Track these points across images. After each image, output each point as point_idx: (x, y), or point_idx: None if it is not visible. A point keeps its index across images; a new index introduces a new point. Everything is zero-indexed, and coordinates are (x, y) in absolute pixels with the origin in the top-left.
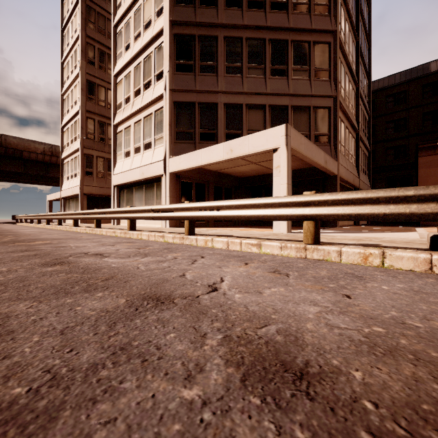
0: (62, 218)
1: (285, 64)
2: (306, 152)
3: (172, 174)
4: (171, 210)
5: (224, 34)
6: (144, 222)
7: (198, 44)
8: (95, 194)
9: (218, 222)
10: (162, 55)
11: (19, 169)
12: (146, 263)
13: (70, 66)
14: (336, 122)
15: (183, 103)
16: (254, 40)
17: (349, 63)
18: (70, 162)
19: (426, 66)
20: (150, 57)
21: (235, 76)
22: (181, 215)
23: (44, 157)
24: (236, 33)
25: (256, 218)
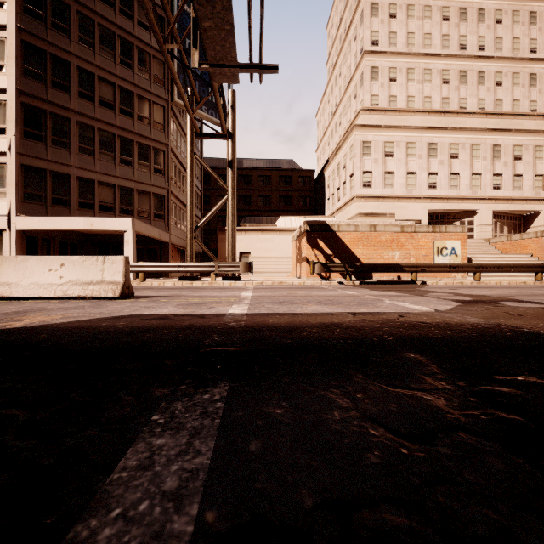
0: None
1: (132, 158)
2: (146, 232)
3: (19, 231)
4: None
5: (77, 119)
6: None
7: (49, 119)
8: None
9: None
10: (3, 113)
11: None
12: None
13: None
14: (169, 206)
15: (33, 168)
16: (106, 132)
17: (180, 161)
18: None
19: (241, 160)
20: None
21: (88, 156)
22: None
23: None
24: (89, 122)
25: None
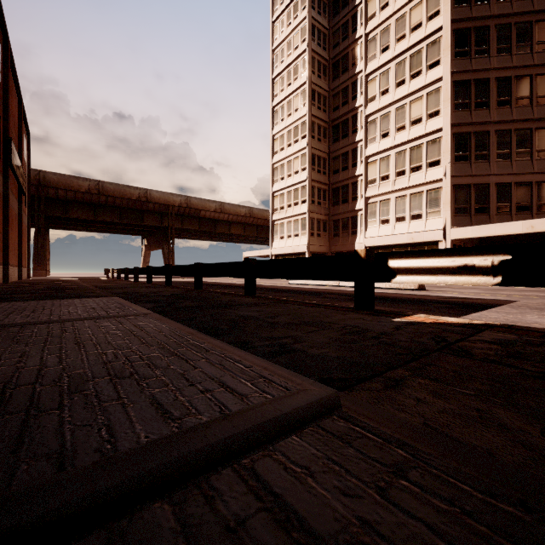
0: None
1: None
2: None
3: (451, 240)
4: None
5: (494, 129)
6: None
7: (472, 139)
8: (316, 251)
9: None
10: (437, 148)
11: (195, 227)
12: None
13: (286, 139)
14: None
15: (460, 185)
16: (522, 130)
17: None
18: (286, 224)
19: None
20: (420, 147)
21: (505, 161)
22: None
23: (214, 215)
24: (505, 127)
25: None
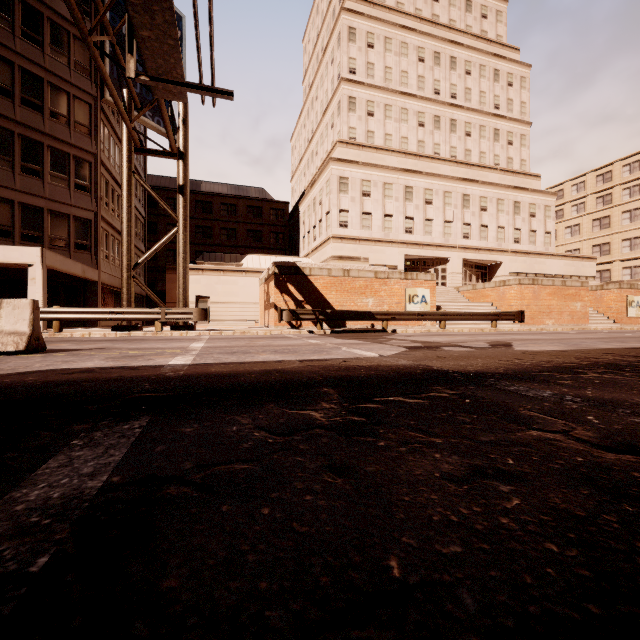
0: None
1: (41, 166)
2: (63, 267)
3: None
4: None
5: None
6: None
7: None
8: None
9: None
10: None
11: None
12: None
13: None
14: (97, 234)
15: None
16: None
17: (114, 177)
18: None
19: (199, 183)
20: None
21: None
22: None
23: None
24: None
25: None
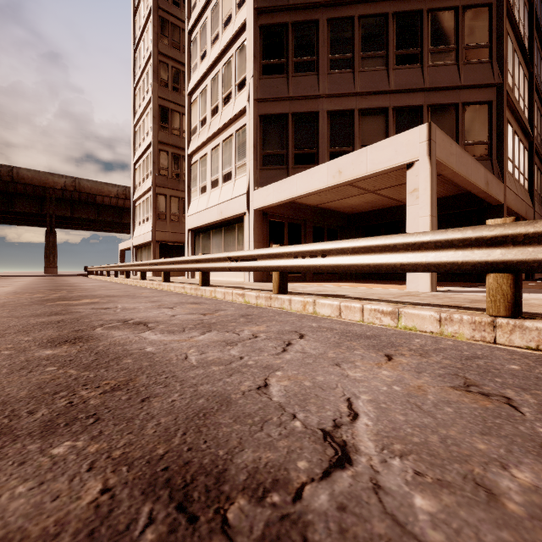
0: (129, 270)
1: (418, 46)
2: (459, 168)
3: (257, 212)
4: (254, 258)
5: (327, 16)
6: (223, 275)
7: (291, 35)
8: (168, 240)
9: (319, 274)
10: (245, 57)
11: (93, 215)
12: (203, 347)
13: (141, 91)
14: (501, 123)
15: (272, 116)
16: (371, 17)
17: (520, 34)
18: (141, 204)
19: None
20: (230, 62)
21: (343, 71)
22: (267, 264)
23: (117, 201)
24: (344, 12)
25: (391, 269)
